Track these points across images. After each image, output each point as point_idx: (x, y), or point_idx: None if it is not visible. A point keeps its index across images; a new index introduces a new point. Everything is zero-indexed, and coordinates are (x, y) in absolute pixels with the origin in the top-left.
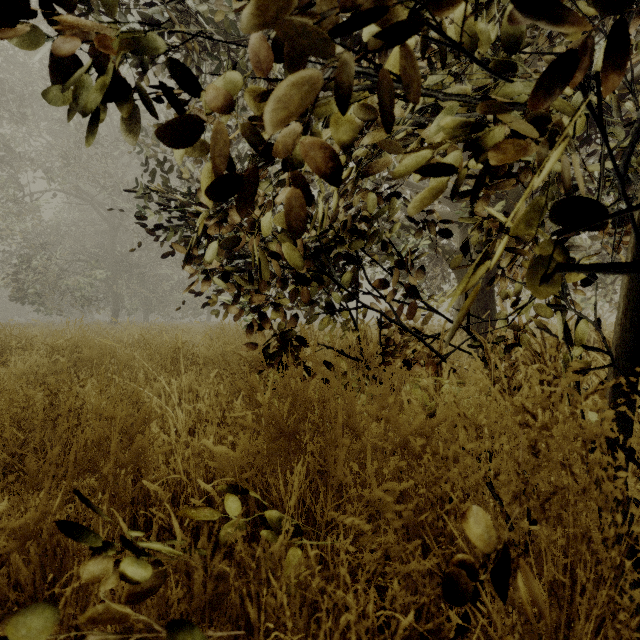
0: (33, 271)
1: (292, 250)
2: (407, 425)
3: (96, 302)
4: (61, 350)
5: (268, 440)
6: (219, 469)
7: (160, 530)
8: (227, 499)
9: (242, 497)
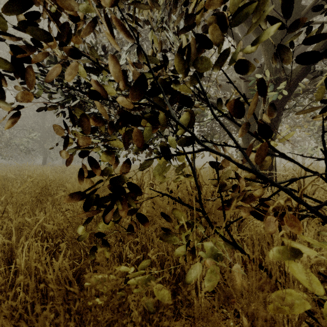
0: None
1: None
2: None
3: (31, 153)
4: None
5: None
6: None
7: None
8: None
9: None
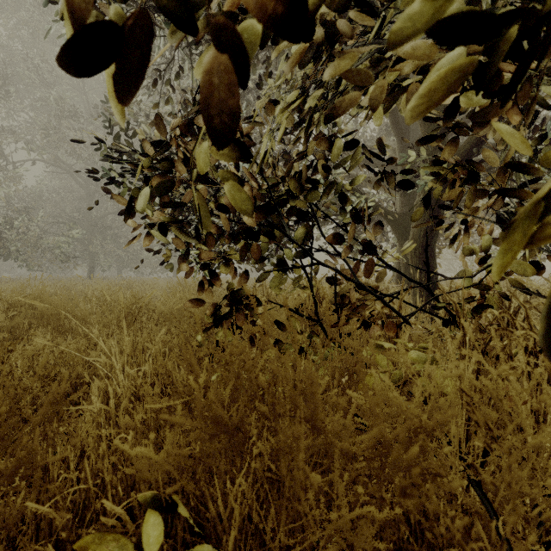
0: (16, 232)
1: (235, 191)
2: (378, 409)
3: (73, 260)
4: (18, 306)
5: (202, 439)
6: (137, 477)
7: (67, 548)
8: (145, 523)
9: (167, 516)
